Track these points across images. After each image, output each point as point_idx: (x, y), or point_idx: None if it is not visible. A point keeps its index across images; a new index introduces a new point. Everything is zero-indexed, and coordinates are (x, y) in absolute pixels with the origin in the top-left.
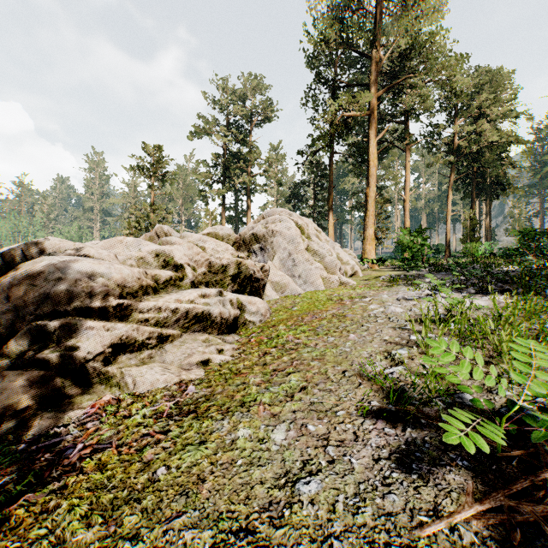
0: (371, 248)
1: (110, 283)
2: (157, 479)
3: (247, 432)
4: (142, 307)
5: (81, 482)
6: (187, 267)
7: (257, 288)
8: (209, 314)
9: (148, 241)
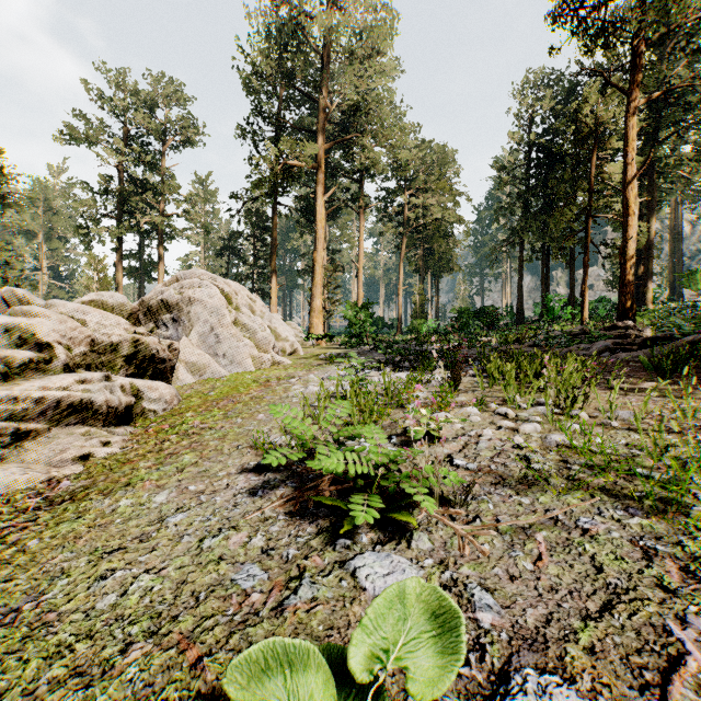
0: (318, 322)
1: None
2: (30, 548)
3: (130, 501)
4: None
5: None
6: (58, 346)
7: (163, 371)
8: (91, 403)
9: None
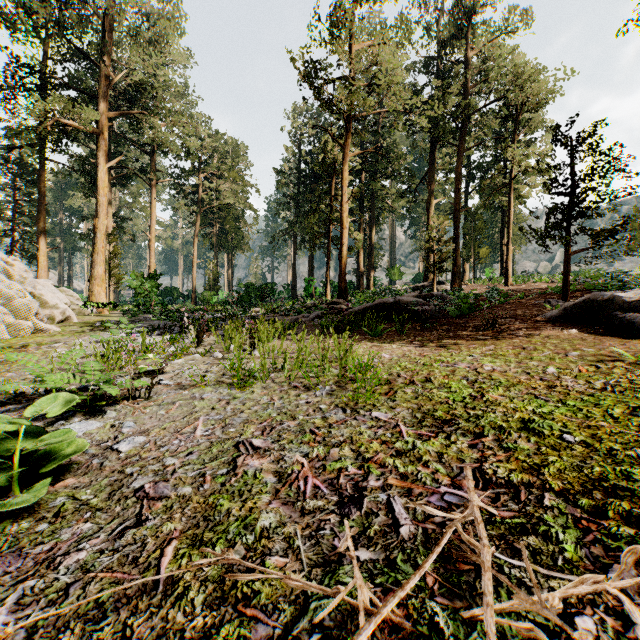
0: (100, 290)
1: None
2: None
3: None
4: None
5: None
6: None
7: None
8: None
9: None
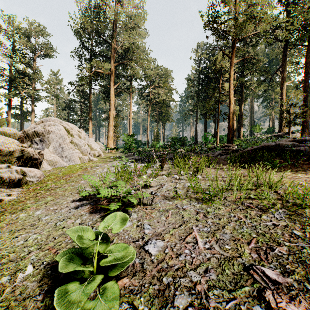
0: (111, 142)
1: None
2: None
3: (24, 214)
4: None
5: None
6: None
7: (36, 164)
8: (1, 177)
9: None
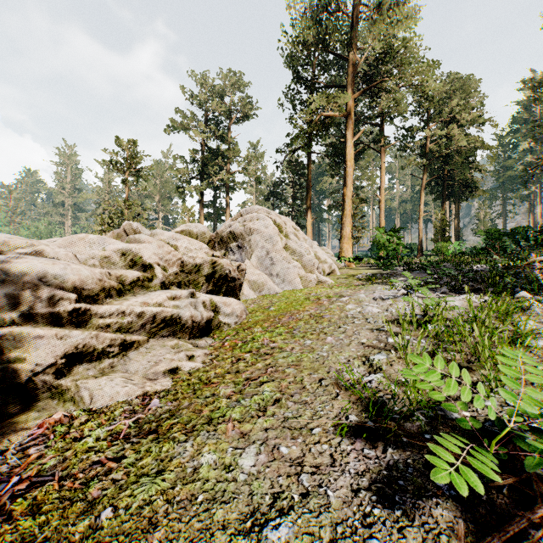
0: (348, 247)
1: (65, 286)
2: (100, 526)
3: (212, 458)
4: (103, 312)
5: (7, 532)
6: (157, 267)
7: (233, 288)
8: (179, 318)
9: (116, 238)
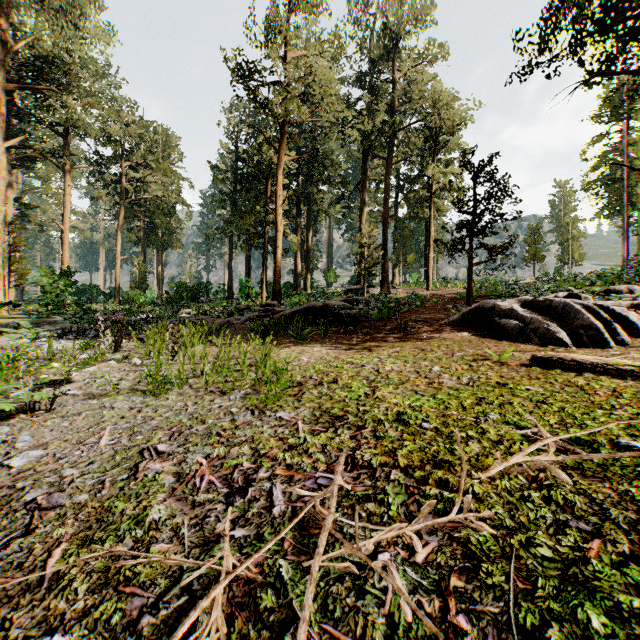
0: None
1: None
2: None
3: None
4: None
5: None
6: None
7: None
8: None
9: None
